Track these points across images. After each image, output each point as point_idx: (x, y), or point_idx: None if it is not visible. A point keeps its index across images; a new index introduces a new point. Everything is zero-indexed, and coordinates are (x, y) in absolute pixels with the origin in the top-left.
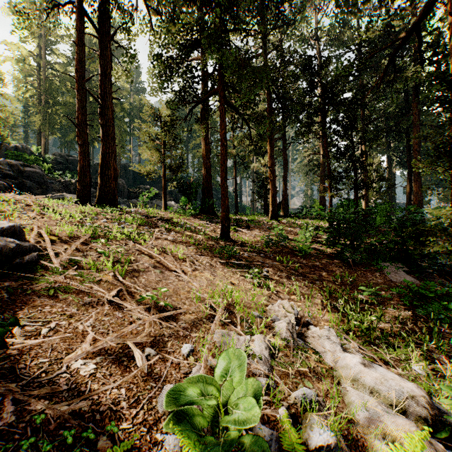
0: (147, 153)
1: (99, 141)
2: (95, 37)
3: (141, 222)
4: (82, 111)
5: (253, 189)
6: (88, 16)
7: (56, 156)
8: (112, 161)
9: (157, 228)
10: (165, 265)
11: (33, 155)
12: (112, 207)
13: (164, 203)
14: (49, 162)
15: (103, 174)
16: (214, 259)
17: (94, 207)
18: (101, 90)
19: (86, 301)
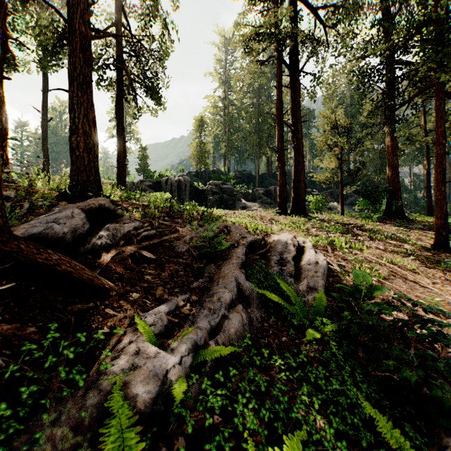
0: (326, 162)
1: (266, 154)
2: (287, 76)
3: (339, 229)
4: (281, 139)
5: (447, 179)
6: (283, 61)
7: (235, 172)
8: (302, 176)
9: (358, 236)
10: (400, 274)
11: (225, 175)
12: (304, 215)
13: (341, 207)
14: (231, 178)
15: (295, 188)
16: (446, 273)
17: (292, 216)
18: (293, 118)
19: (381, 298)
